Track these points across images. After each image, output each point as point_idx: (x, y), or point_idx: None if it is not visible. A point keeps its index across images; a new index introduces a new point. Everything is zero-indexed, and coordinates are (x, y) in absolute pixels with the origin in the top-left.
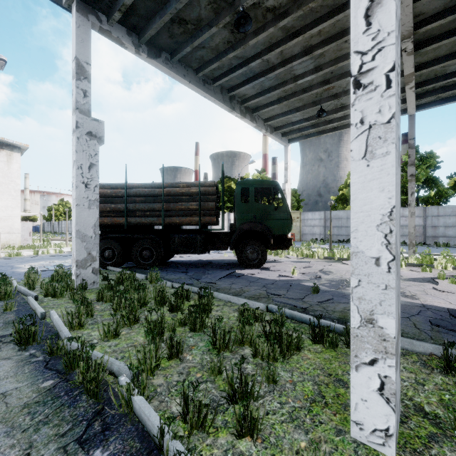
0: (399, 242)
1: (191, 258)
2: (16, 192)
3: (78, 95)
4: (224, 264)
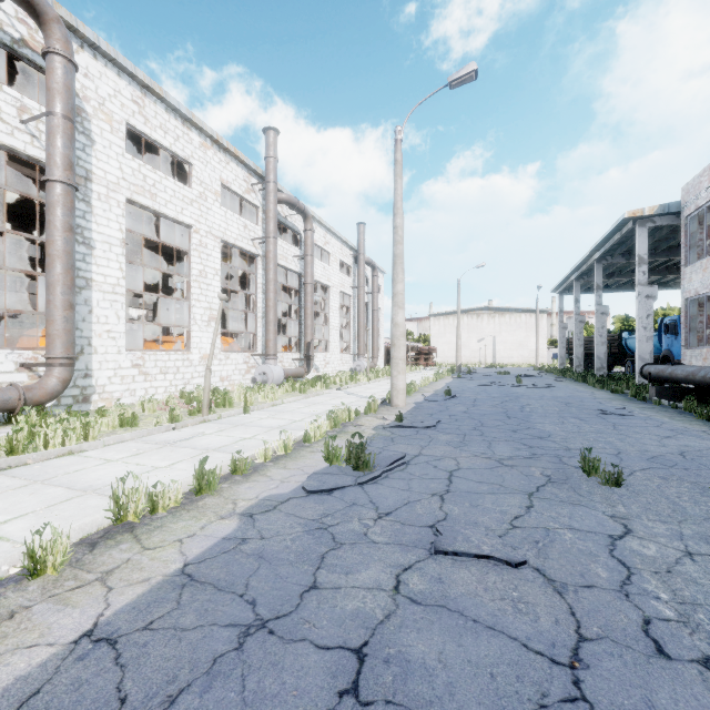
0: (581, 356)
1: None
2: (544, 335)
3: (559, 318)
4: None
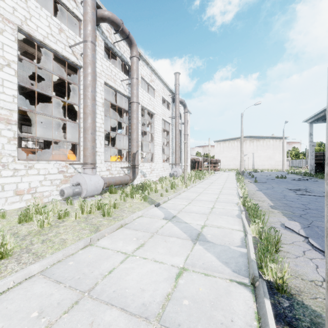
0: None
1: None
2: (285, 152)
3: (310, 139)
4: None
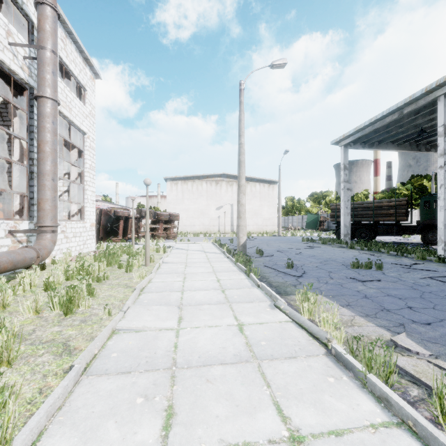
0: None
1: (386, 241)
2: (275, 205)
3: (344, 176)
4: (412, 243)
